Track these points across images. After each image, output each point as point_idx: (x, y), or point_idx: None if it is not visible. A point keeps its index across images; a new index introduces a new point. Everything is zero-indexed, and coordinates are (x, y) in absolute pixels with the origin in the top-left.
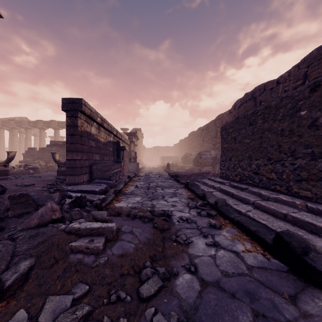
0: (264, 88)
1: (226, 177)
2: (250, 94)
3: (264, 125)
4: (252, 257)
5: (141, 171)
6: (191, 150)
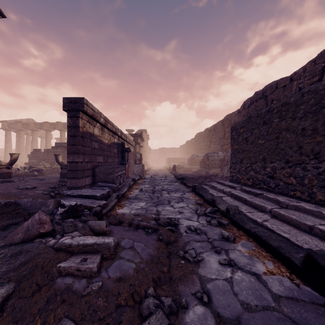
0: (276, 86)
1: (236, 181)
2: (261, 93)
3: (281, 124)
4: (277, 282)
5: (146, 173)
6: (198, 152)
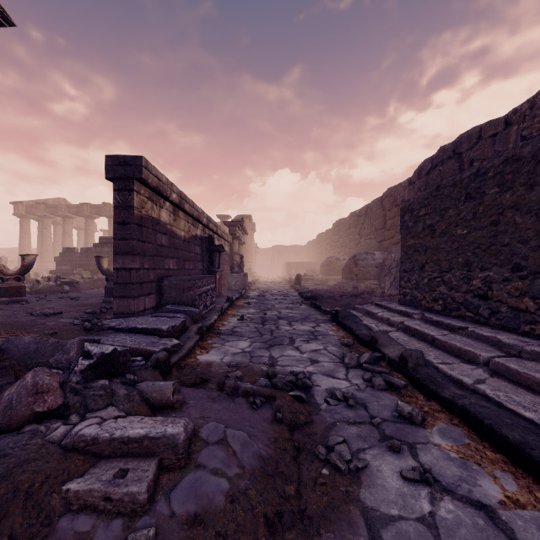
0: (480, 135)
1: (412, 303)
2: (451, 148)
3: (503, 198)
4: (534, 529)
5: (250, 289)
6: (338, 252)
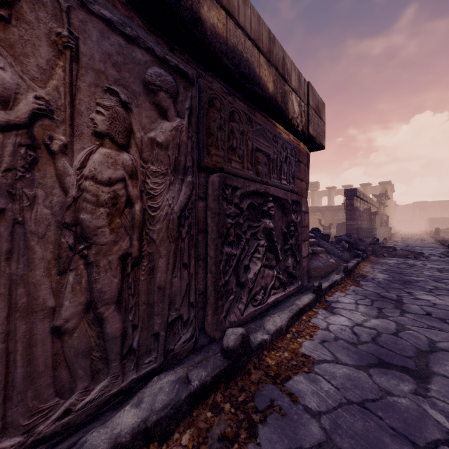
0: None
1: None
2: None
3: None
4: None
5: (394, 237)
6: None
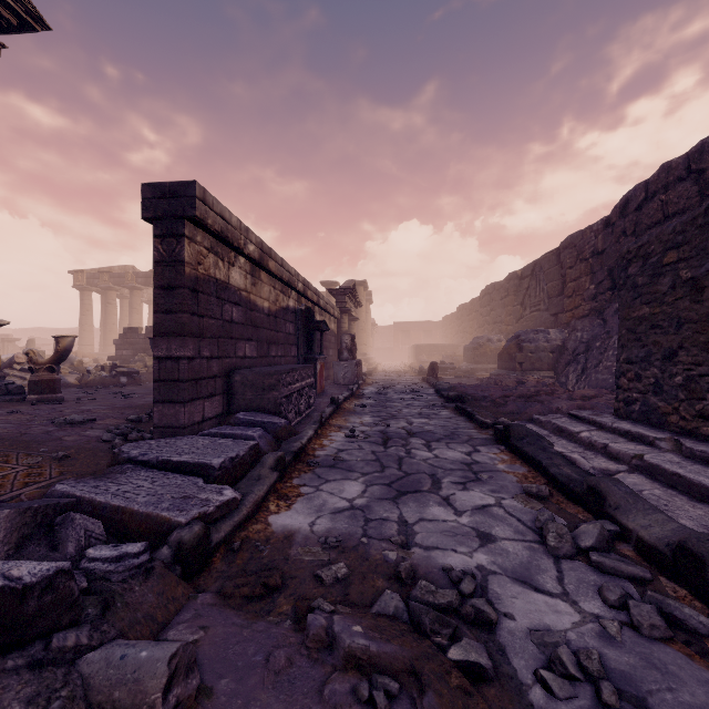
0: None
1: (645, 418)
2: (683, 164)
3: None
4: None
5: (366, 382)
6: (489, 330)
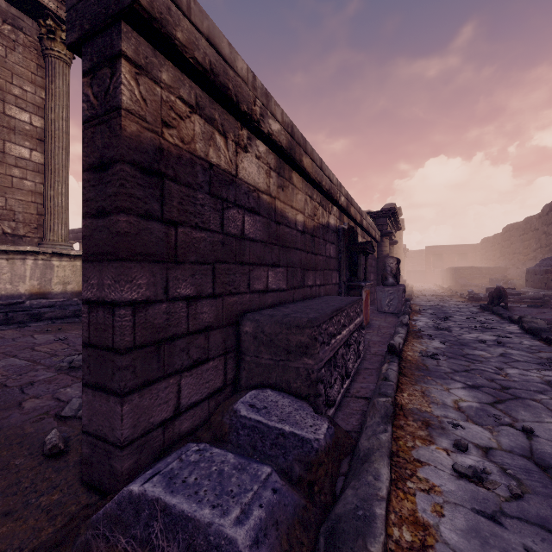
0: None
1: None
2: None
3: None
4: None
5: (412, 310)
6: None
